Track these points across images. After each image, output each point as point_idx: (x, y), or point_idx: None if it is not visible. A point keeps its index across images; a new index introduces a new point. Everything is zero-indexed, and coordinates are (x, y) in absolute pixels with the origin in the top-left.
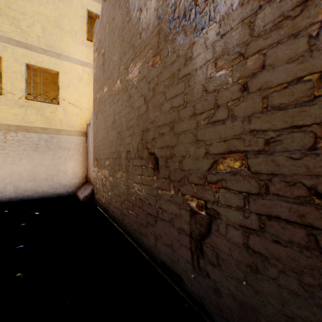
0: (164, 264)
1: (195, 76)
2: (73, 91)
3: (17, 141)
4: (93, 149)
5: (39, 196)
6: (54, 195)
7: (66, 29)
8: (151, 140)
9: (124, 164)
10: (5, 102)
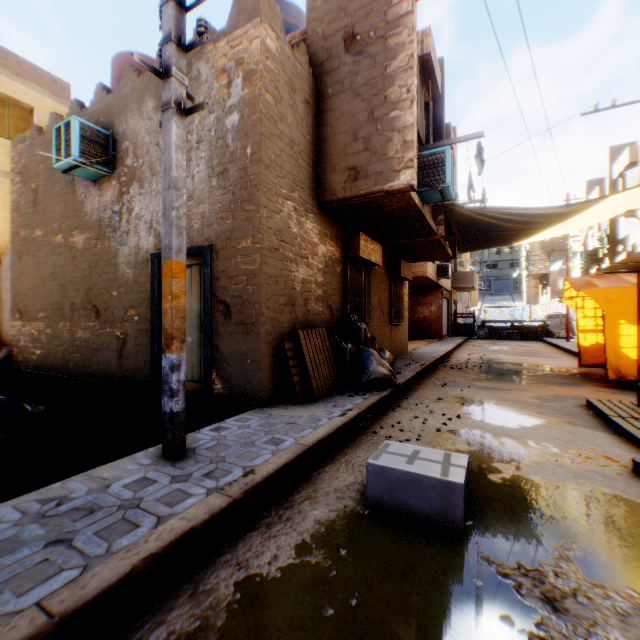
0: (105, 377)
1: (120, 267)
2: None
3: None
4: (12, 298)
5: None
6: None
7: None
8: (96, 296)
9: (69, 315)
10: None
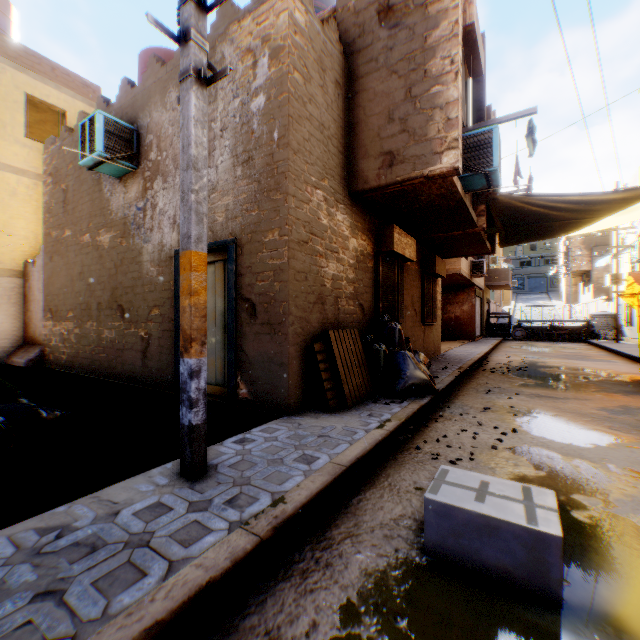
0: (129, 378)
1: (144, 265)
2: (2, 210)
3: None
4: (44, 298)
5: None
6: None
7: None
8: (121, 296)
9: (96, 314)
10: None
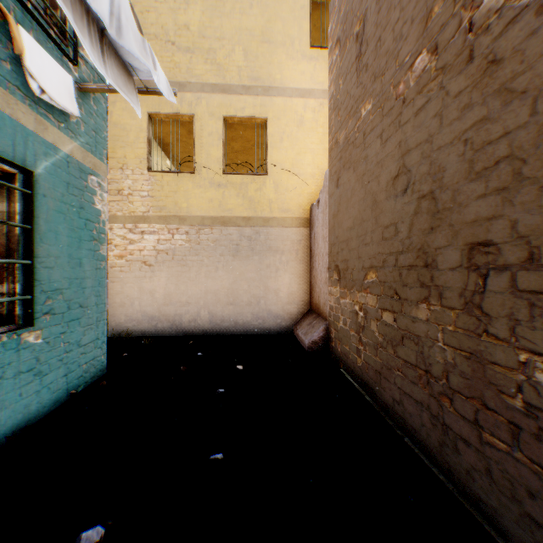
0: None
1: None
2: (288, 147)
3: (211, 242)
4: (327, 249)
5: (239, 331)
6: (260, 331)
7: (278, 41)
8: None
9: (453, 283)
10: (198, 183)
